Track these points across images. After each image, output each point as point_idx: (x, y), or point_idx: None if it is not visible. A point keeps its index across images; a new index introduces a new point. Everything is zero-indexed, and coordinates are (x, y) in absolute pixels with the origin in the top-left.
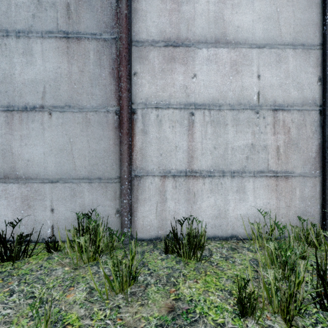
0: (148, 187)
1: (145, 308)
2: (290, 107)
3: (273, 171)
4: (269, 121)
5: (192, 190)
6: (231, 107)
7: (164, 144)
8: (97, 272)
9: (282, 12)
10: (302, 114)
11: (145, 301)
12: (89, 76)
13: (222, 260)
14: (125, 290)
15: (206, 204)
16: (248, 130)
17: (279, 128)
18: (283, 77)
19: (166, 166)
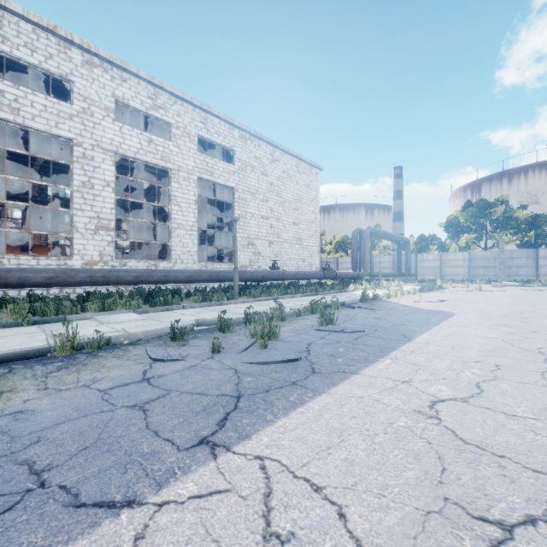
0: (541, 277)
1: None
2: None
3: None
4: None
5: None
6: None
7: (544, 271)
8: None
9: None
10: None
11: None
12: (531, 262)
13: None
14: None
15: None
16: None
17: None
18: None
19: (544, 274)
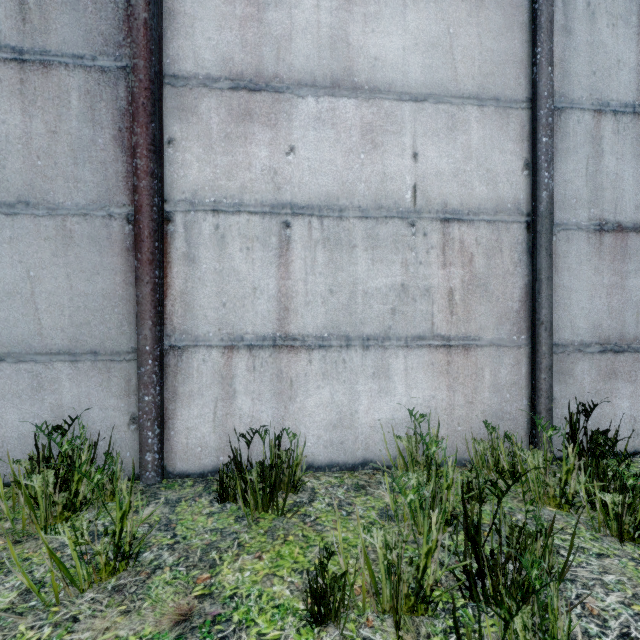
0: (198, 370)
1: (130, 619)
2: (474, 216)
3: (443, 336)
4: (435, 241)
5: (288, 374)
6: (364, 214)
7: (231, 284)
8: (60, 548)
9: (459, 36)
10: (495, 229)
11: (136, 604)
12: (71, 142)
13: (329, 510)
14: (104, 582)
15: (315, 401)
16: (395, 259)
17: (452, 255)
18: (461, 158)
19: (235, 327)
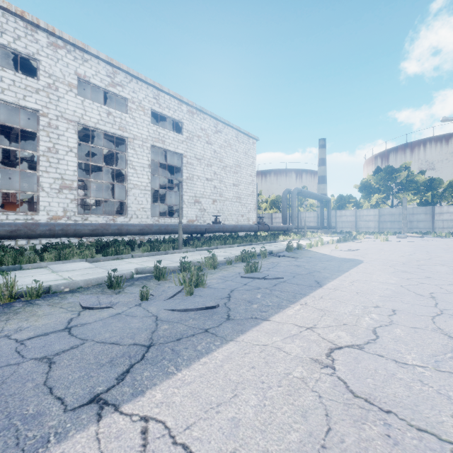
0: (436, 229)
1: None
2: None
3: None
4: None
5: (443, 230)
6: (449, 220)
7: (439, 225)
8: None
9: None
10: None
11: None
12: (428, 218)
13: None
14: None
15: (445, 231)
16: (452, 223)
17: None
18: None
19: (439, 227)
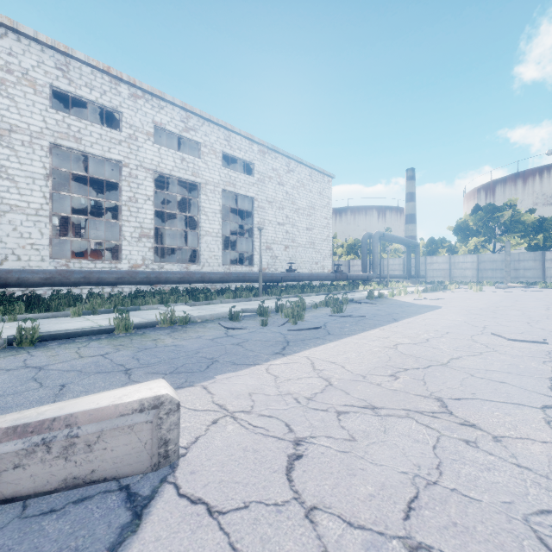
0: (547, 279)
1: None
2: None
3: None
4: None
5: None
6: None
7: (550, 273)
8: None
9: None
10: None
11: None
12: (537, 265)
13: None
14: None
15: None
16: None
17: None
18: None
19: (551, 276)
